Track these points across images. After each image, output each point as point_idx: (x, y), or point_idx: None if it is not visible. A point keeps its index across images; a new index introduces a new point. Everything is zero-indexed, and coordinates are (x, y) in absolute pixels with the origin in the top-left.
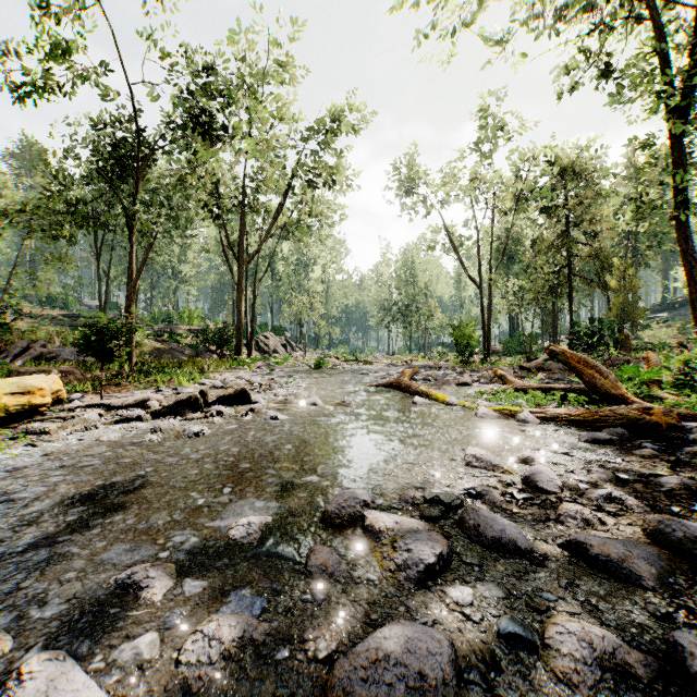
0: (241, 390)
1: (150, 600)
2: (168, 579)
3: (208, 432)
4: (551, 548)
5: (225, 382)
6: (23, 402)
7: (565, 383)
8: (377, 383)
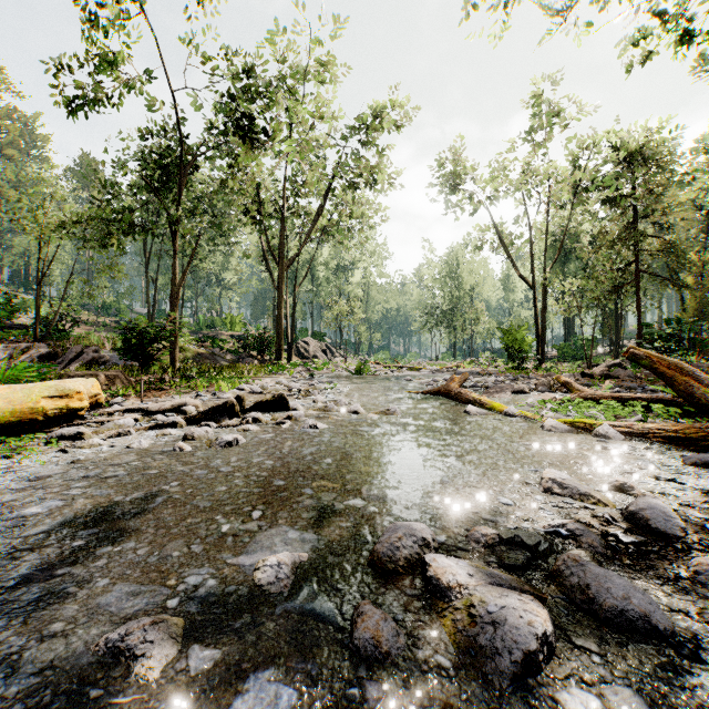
0: (278, 396)
1: (144, 678)
2: (170, 645)
3: (242, 442)
4: (699, 627)
5: (264, 388)
6: (60, 405)
7: (639, 392)
8: (423, 390)
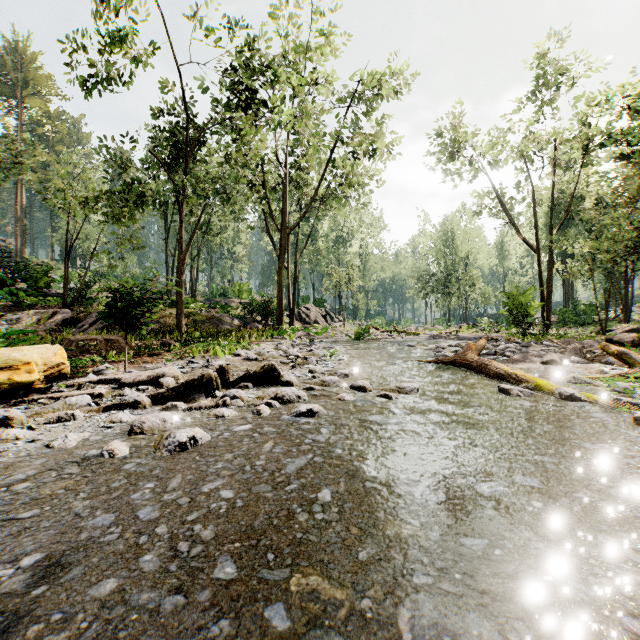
0: (268, 367)
1: None
2: None
3: (204, 440)
4: None
5: (261, 353)
6: (1, 379)
7: None
8: (434, 359)
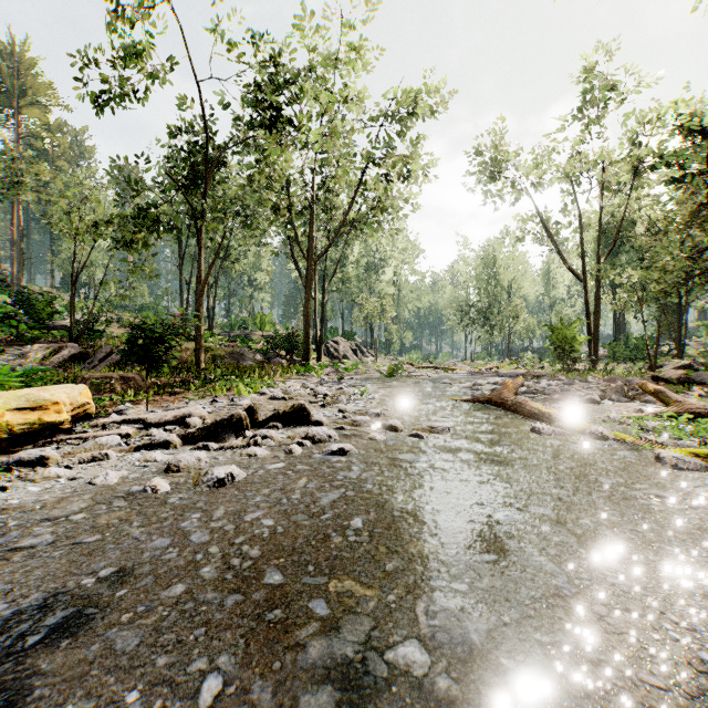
0: (298, 406)
1: None
2: None
3: (240, 477)
4: None
5: (288, 392)
6: (31, 420)
7: None
8: (469, 398)
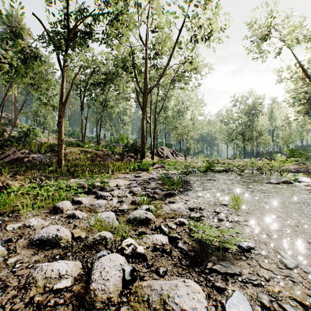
0: None
1: None
2: None
3: None
4: None
5: (93, 207)
6: None
7: None
8: None
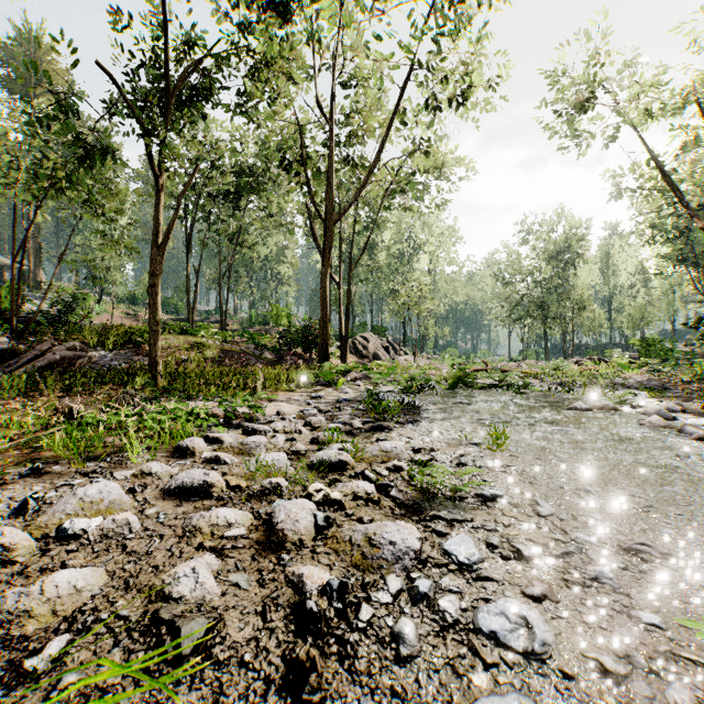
0: None
1: None
2: None
3: None
4: None
5: (247, 447)
6: None
7: None
8: None
